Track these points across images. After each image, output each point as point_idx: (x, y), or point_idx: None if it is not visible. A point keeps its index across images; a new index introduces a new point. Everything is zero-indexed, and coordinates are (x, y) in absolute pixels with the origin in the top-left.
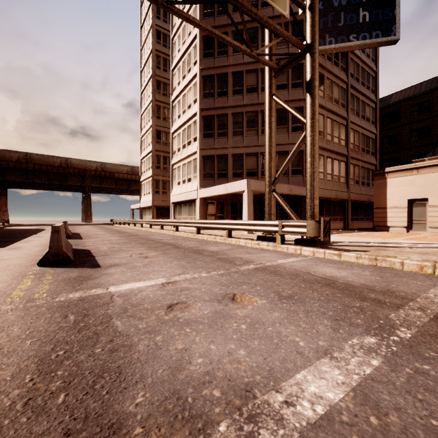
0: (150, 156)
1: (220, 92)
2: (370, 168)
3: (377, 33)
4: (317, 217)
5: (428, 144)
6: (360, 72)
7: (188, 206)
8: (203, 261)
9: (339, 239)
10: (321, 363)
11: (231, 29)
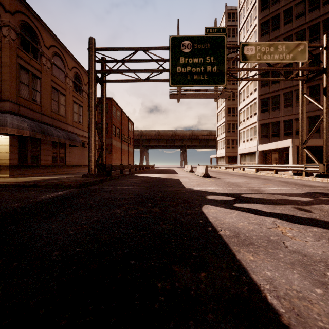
0: (224, 125)
1: (273, 81)
2: None
3: None
4: None
5: None
6: None
7: (250, 156)
8: (257, 179)
9: None
10: (277, 188)
11: (282, 37)
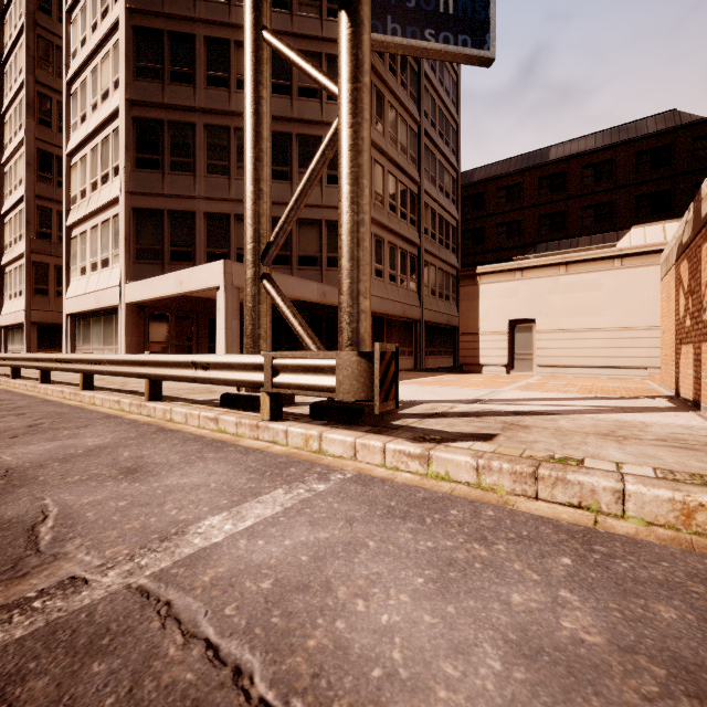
0: (23, 208)
1: (176, 72)
2: (450, 273)
3: (465, 39)
4: (366, 343)
5: (518, 246)
6: (437, 115)
7: (103, 322)
8: None
9: (413, 393)
10: None
11: None
